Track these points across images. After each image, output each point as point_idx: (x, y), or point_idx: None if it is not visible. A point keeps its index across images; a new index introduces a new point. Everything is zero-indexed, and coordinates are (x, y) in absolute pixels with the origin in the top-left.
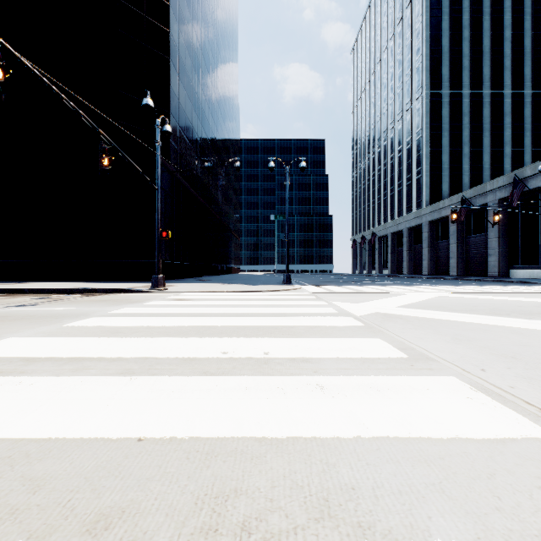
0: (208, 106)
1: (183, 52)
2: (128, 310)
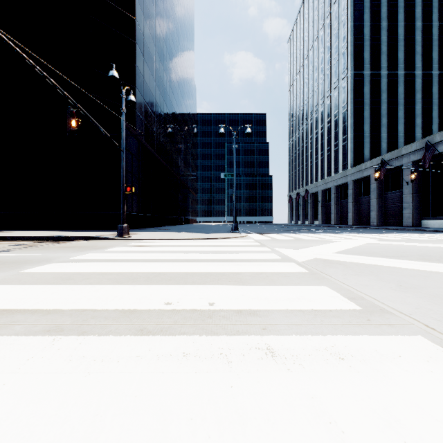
0: (169, 84)
1: (148, 38)
2: (88, 256)
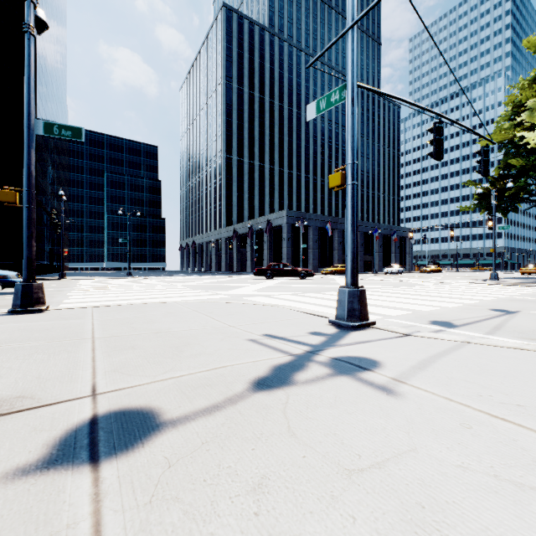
0: None
1: (41, 109)
2: (84, 282)
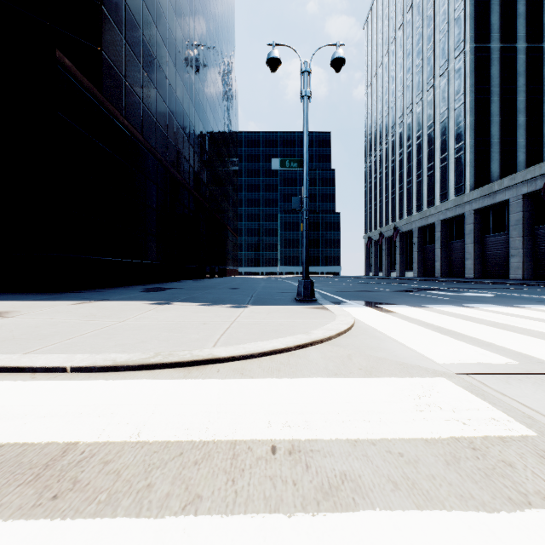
0: (188, 52)
1: None
2: None
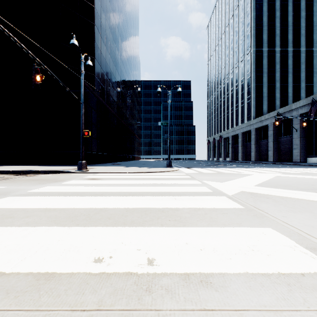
0: (120, 57)
1: (104, 22)
2: (44, 189)
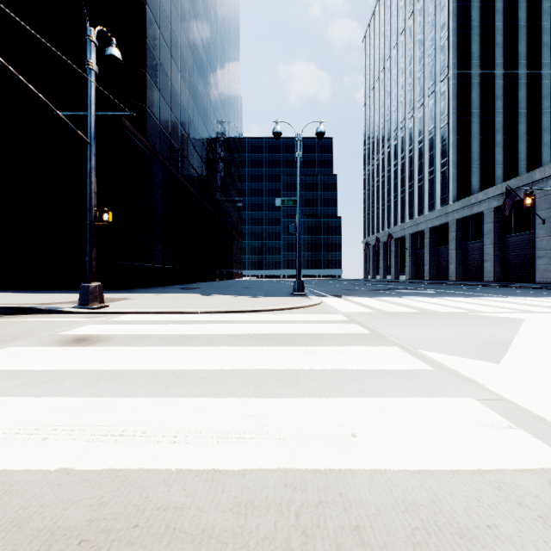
0: (202, 84)
1: (167, 5)
2: None
